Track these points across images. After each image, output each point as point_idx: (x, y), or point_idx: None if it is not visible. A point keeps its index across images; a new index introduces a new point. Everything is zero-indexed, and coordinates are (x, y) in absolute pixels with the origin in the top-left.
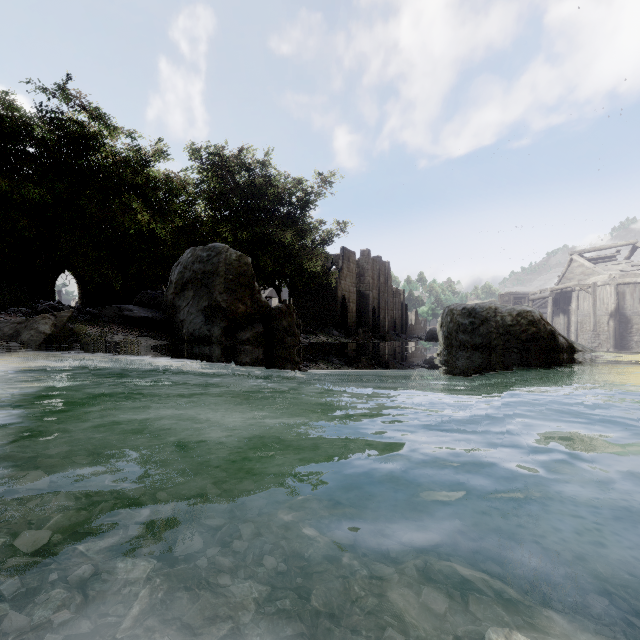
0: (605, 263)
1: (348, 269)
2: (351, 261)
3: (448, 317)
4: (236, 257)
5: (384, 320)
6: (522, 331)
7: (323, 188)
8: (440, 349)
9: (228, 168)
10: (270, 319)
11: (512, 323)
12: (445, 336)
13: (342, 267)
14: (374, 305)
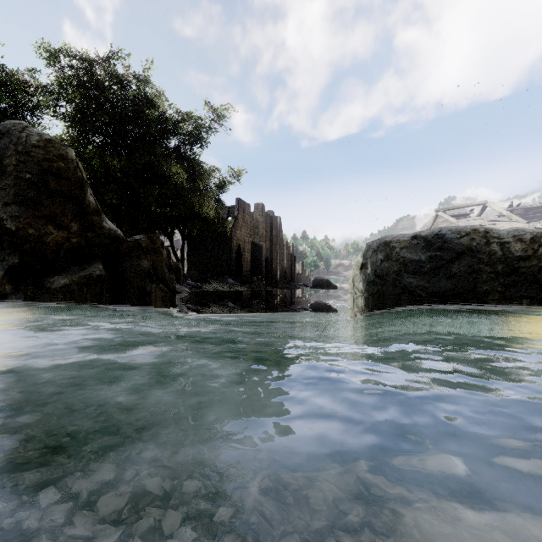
0: (466, 219)
1: (243, 220)
2: (246, 212)
3: (379, 254)
4: (38, 141)
5: (276, 269)
6: (541, 268)
7: (215, 122)
8: (355, 297)
9: (92, 74)
10: (120, 257)
11: (525, 254)
12: (369, 281)
13: (237, 217)
14: (267, 255)
